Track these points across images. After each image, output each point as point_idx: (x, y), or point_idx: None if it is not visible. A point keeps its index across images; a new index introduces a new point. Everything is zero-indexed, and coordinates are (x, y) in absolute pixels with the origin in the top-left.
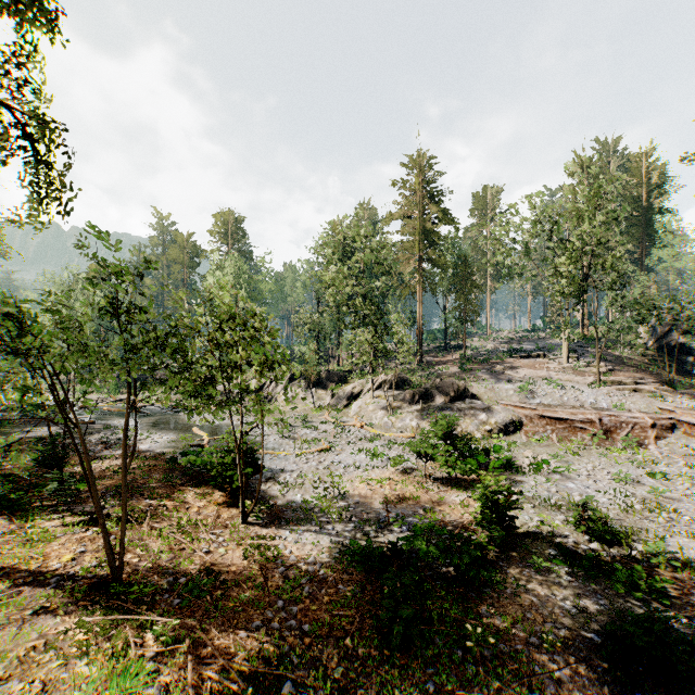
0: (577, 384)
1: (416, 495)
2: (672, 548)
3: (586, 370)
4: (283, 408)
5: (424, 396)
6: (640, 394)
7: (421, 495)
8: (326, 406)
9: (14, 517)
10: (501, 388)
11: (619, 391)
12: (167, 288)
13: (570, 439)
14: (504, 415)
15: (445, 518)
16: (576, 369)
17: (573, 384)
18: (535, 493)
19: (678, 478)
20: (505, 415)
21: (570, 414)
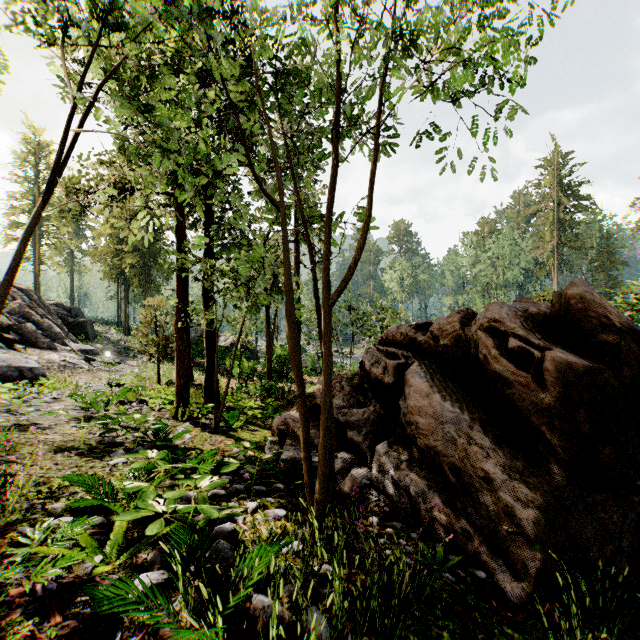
0: None
1: None
2: None
3: None
4: None
5: None
6: None
7: None
8: None
9: (315, 377)
10: None
11: None
12: (362, 302)
13: None
14: None
15: None
16: None
17: None
18: None
19: None
20: None
21: None
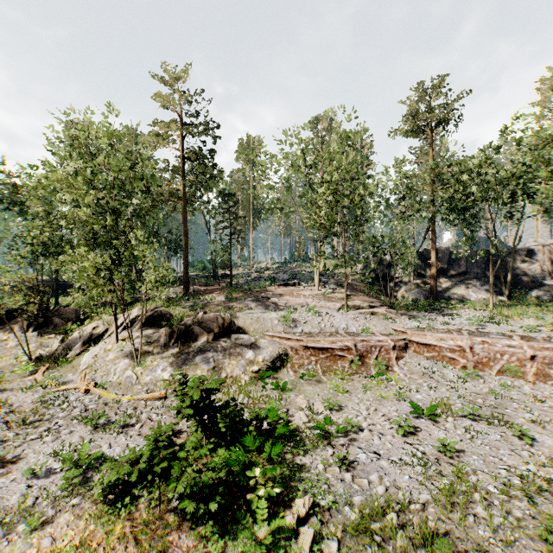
0: (329, 310)
1: None
2: None
3: (333, 296)
4: None
5: (183, 335)
6: (376, 317)
7: None
8: (49, 356)
9: None
10: (266, 318)
11: (361, 315)
12: None
13: (333, 369)
14: (271, 349)
15: None
16: (325, 296)
17: (327, 310)
18: (332, 499)
19: (438, 410)
20: (272, 349)
21: (331, 342)
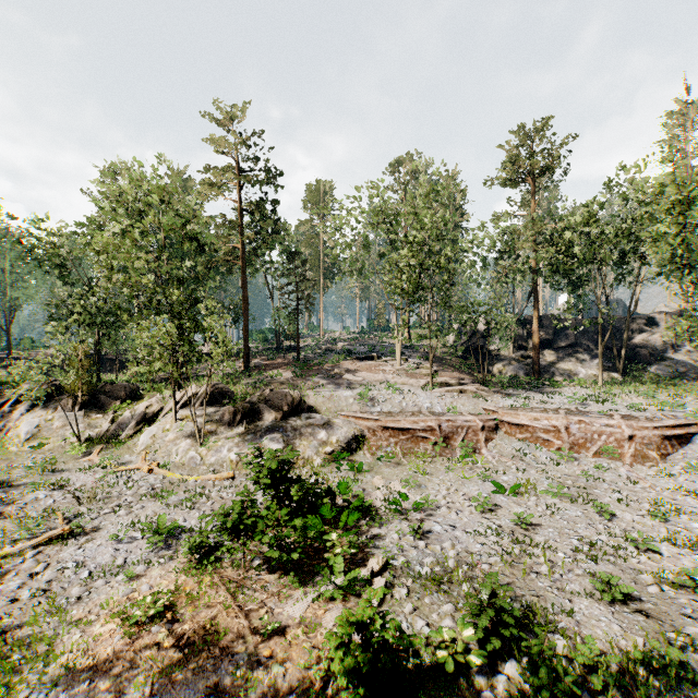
0: (412, 388)
1: (222, 627)
2: (587, 629)
3: (417, 372)
4: (18, 448)
5: (249, 414)
6: (466, 395)
7: (233, 620)
8: (100, 438)
9: None
10: (340, 396)
11: (449, 393)
12: None
13: (415, 451)
14: (346, 430)
15: (276, 684)
16: (408, 371)
17: (409, 388)
18: (404, 559)
19: (523, 490)
20: (347, 430)
21: (413, 422)
